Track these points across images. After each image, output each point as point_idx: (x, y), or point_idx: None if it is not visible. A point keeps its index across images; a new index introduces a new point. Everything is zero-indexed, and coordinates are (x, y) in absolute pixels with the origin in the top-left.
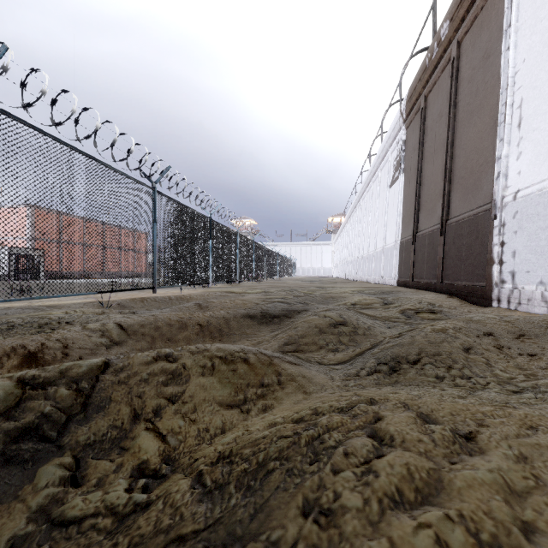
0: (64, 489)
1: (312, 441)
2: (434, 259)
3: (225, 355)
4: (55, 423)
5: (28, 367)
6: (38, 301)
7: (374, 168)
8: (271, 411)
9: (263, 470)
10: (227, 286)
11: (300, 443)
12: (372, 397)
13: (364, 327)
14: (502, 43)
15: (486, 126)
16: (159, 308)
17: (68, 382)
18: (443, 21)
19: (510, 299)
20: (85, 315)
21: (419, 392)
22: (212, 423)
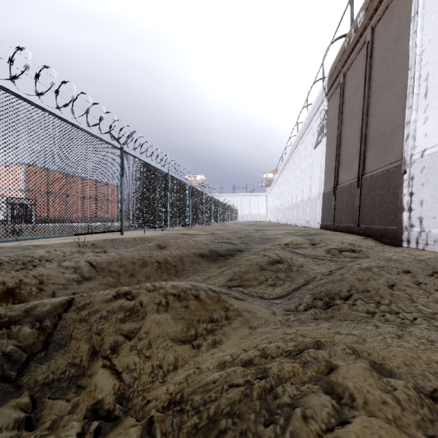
0: (18, 433)
1: (265, 393)
2: (352, 206)
3: (178, 293)
4: (15, 362)
5: (6, 302)
6: (26, 242)
7: (301, 133)
8: (220, 347)
9: (214, 430)
10: (182, 229)
11: (252, 395)
12: (318, 339)
13: (297, 264)
14: (410, 27)
15: (397, 96)
16: (126, 247)
17: (32, 320)
18: (360, 11)
19: (418, 240)
20: (62, 254)
21: (359, 331)
22: (165, 359)
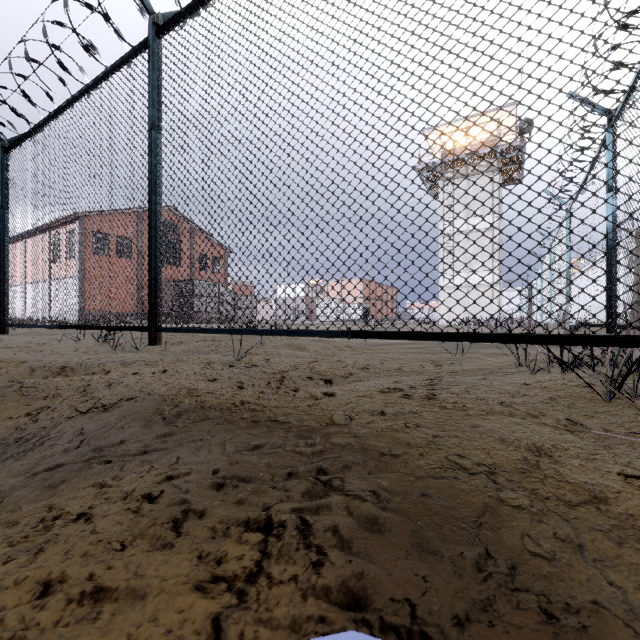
0: None
1: None
2: None
3: None
4: None
5: None
6: None
7: None
8: None
9: None
10: None
11: None
12: None
13: None
14: None
15: None
16: None
17: None
18: None
19: None
20: None
21: None
22: None
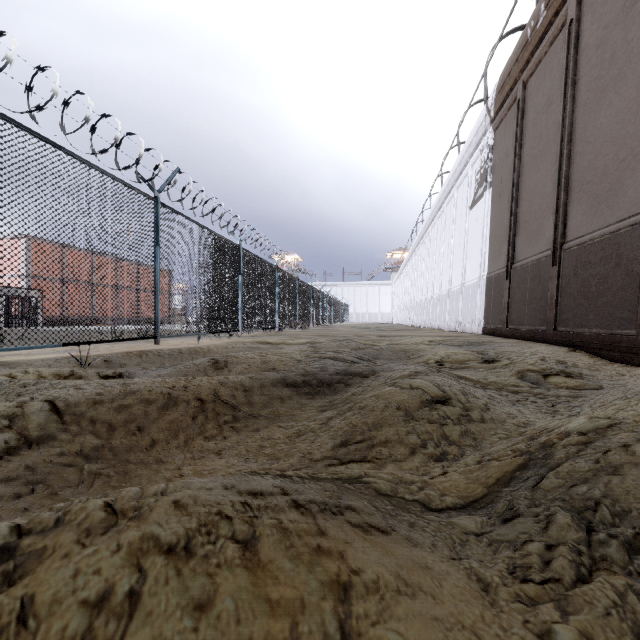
0: None
1: None
2: (542, 297)
3: (187, 540)
4: None
5: None
6: None
7: (448, 186)
8: None
9: None
10: (262, 334)
11: None
12: None
13: (479, 406)
14: None
15: (632, 103)
16: (162, 366)
17: None
18: None
19: None
20: (23, 382)
21: None
22: None
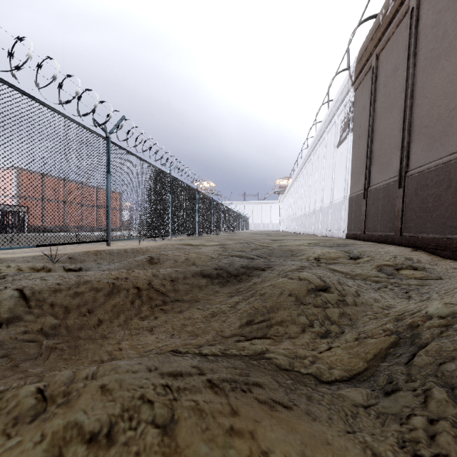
0: None
1: None
2: (390, 211)
3: (110, 427)
4: None
5: None
6: None
7: (321, 132)
8: None
9: None
10: (186, 238)
11: None
12: None
13: (351, 293)
14: None
15: None
16: (111, 262)
17: None
18: None
19: None
20: (4, 274)
21: None
22: None
